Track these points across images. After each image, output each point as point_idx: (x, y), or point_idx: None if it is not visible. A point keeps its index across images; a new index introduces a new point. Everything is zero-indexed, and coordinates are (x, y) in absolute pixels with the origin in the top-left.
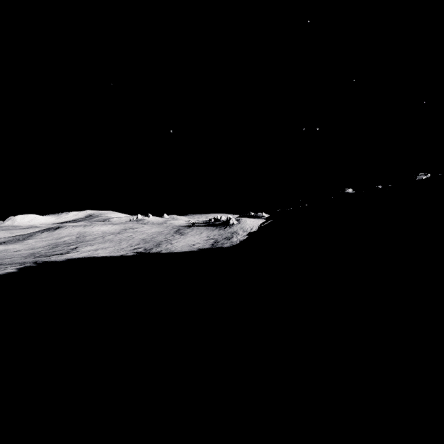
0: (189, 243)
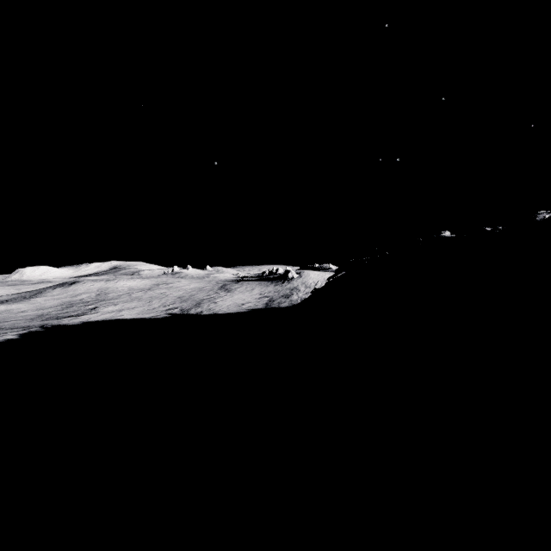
0: (237, 302)
